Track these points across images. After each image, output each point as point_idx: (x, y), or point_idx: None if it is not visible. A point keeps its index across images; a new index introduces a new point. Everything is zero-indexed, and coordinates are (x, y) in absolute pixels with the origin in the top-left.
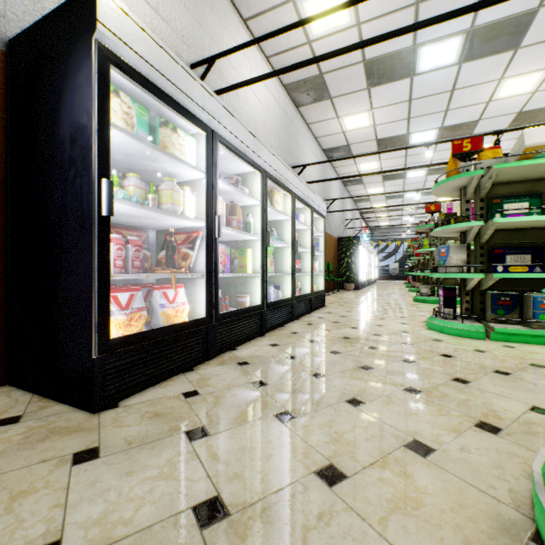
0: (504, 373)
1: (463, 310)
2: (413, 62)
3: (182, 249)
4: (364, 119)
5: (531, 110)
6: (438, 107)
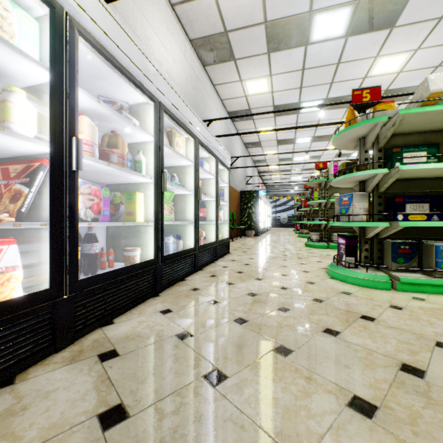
0: None
1: (363, 258)
2: (308, 30)
3: (14, 186)
4: (264, 85)
5: (395, 89)
6: (325, 79)
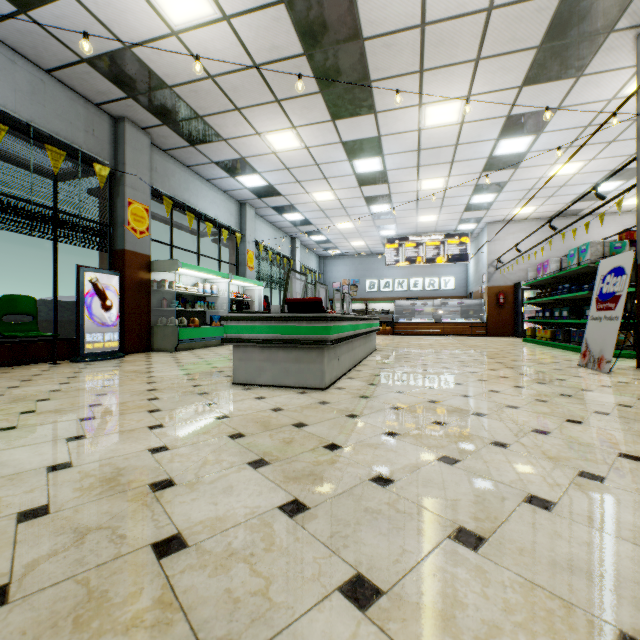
0: None
1: None
2: None
3: None
4: None
5: None
6: None
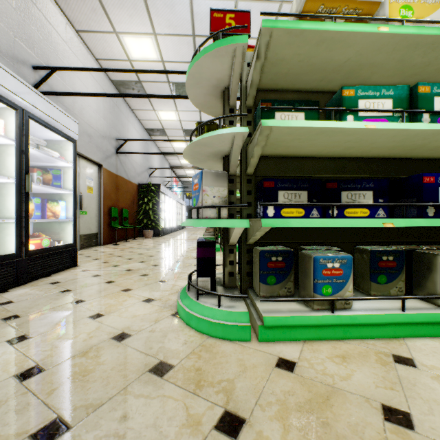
0: None
1: (227, 275)
2: None
3: None
4: (150, 48)
5: None
6: None
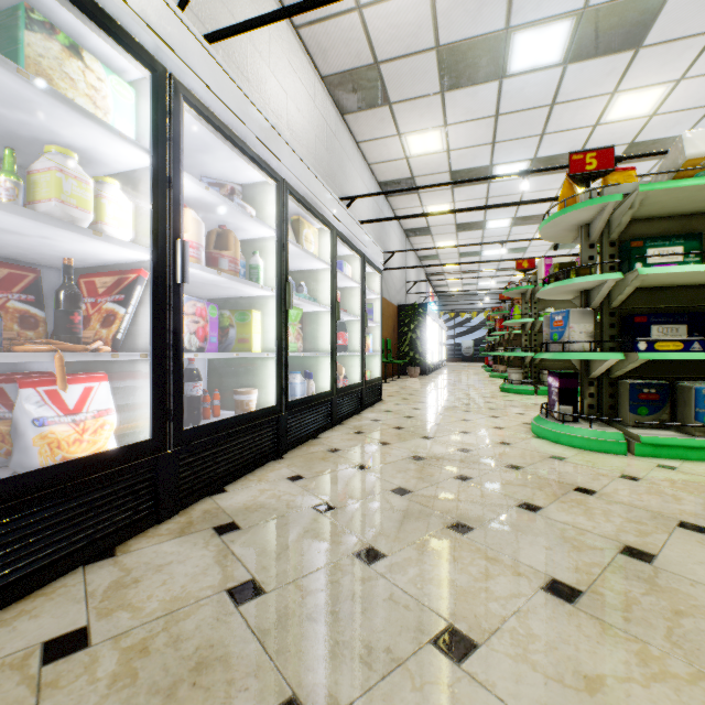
0: (697, 528)
1: (586, 407)
2: (504, 56)
3: (105, 305)
4: (435, 140)
5: (645, 141)
6: (532, 129)
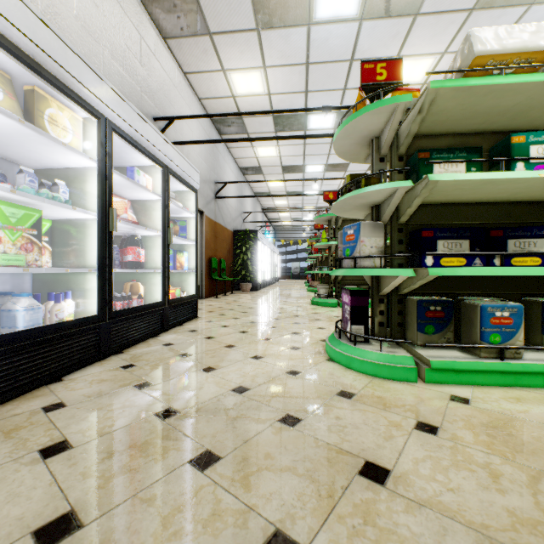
0: None
1: (377, 325)
2: None
3: None
4: (257, 82)
5: None
6: (336, 82)
